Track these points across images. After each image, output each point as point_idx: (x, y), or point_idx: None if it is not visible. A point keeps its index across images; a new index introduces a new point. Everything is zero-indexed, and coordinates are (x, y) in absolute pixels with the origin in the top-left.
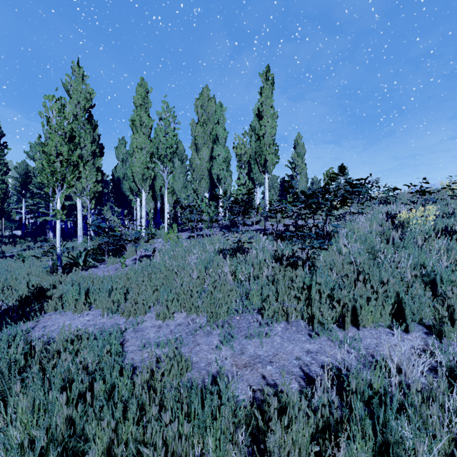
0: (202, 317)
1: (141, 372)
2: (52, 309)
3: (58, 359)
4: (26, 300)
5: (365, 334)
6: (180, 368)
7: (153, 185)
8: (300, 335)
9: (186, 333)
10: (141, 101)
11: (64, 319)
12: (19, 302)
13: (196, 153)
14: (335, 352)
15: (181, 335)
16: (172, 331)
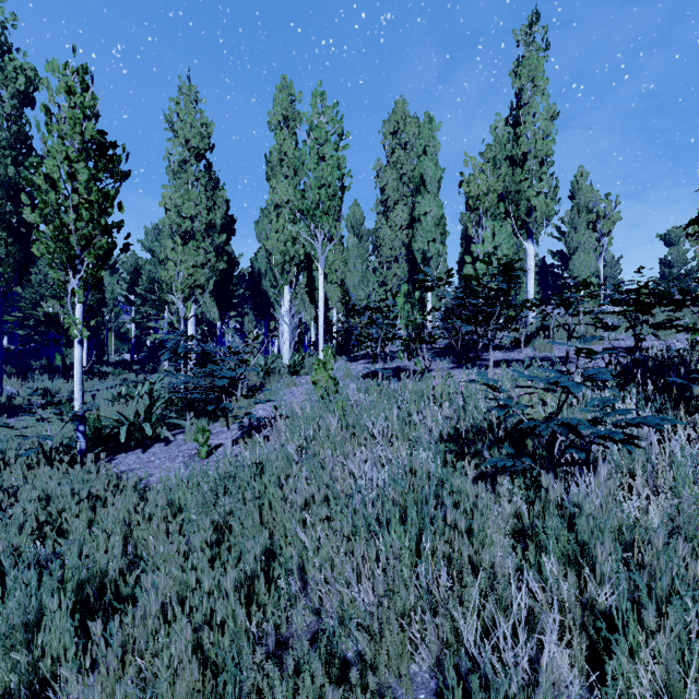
0: None
1: None
2: None
3: None
4: None
5: None
6: None
7: (311, 278)
8: None
9: None
10: (280, 117)
11: None
12: None
13: (383, 218)
14: None
15: None
16: None
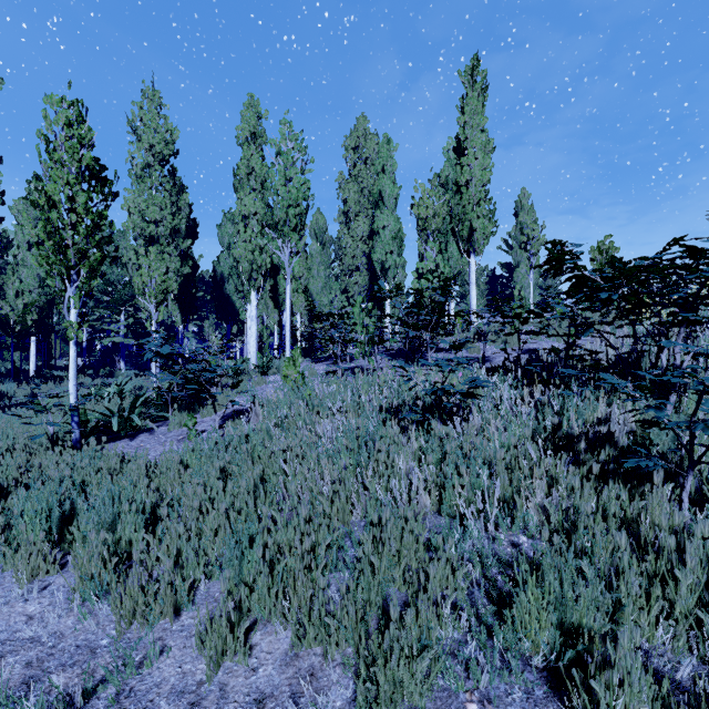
0: (340, 670)
1: None
2: None
3: None
4: None
5: None
6: None
7: (275, 284)
8: None
9: None
10: (248, 134)
11: None
12: None
13: (345, 228)
14: None
15: None
16: None
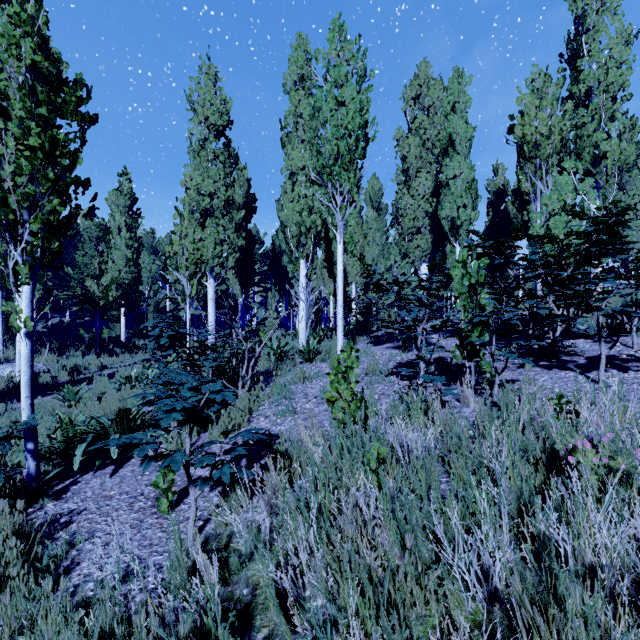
0: None
1: None
2: None
3: None
4: None
5: None
6: None
7: (329, 253)
8: None
9: None
10: (295, 77)
11: None
12: None
13: (404, 188)
14: None
15: None
16: None
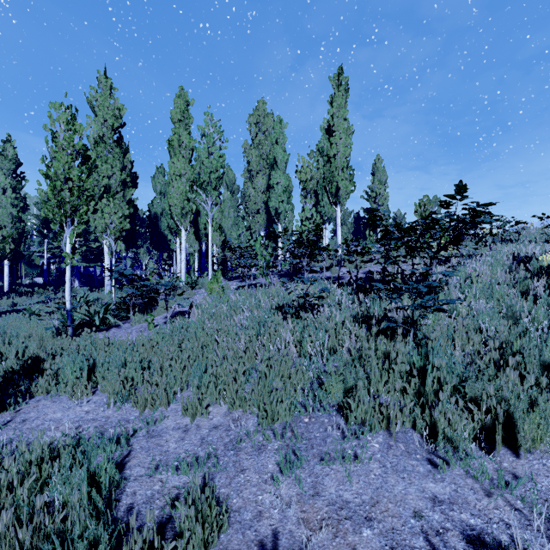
0: (251, 415)
1: (144, 526)
2: (43, 391)
3: (14, 494)
4: (13, 376)
5: (535, 467)
6: (206, 531)
7: (196, 222)
8: (415, 462)
9: (225, 444)
10: (179, 116)
11: (55, 408)
12: (2, 379)
13: (249, 182)
14: (487, 505)
15: (215, 453)
16: (203, 440)
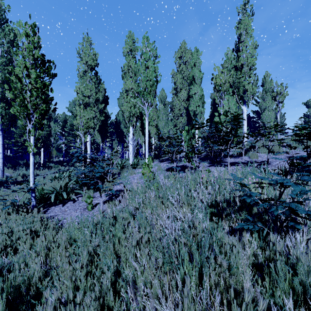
0: None
1: None
2: None
3: None
4: None
5: None
6: None
7: (142, 124)
8: None
9: None
10: (128, 50)
11: None
12: None
13: (175, 96)
14: None
15: None
16: None
